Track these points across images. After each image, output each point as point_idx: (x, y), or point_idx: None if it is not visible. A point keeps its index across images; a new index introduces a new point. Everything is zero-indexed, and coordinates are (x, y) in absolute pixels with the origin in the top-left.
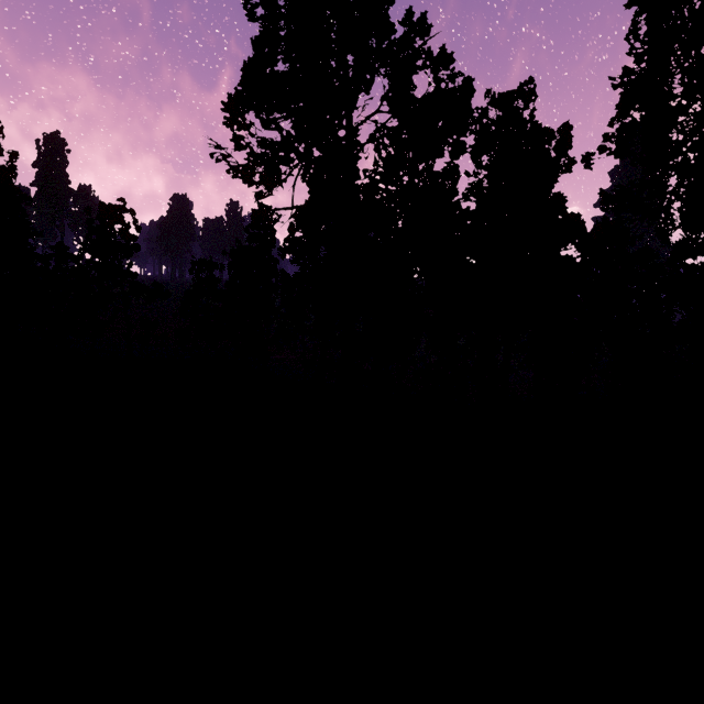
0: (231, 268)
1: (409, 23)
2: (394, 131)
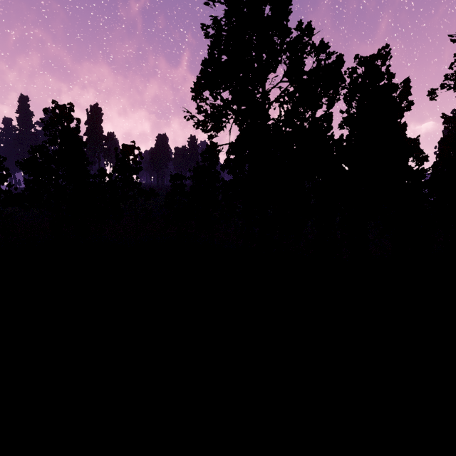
0: (193, 179)
1: (300, 29)
2: (291, 94)
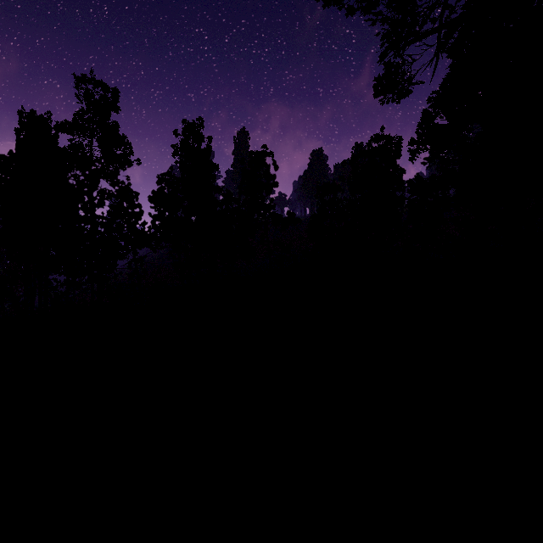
0: (351, 180)
1: None
2: None
